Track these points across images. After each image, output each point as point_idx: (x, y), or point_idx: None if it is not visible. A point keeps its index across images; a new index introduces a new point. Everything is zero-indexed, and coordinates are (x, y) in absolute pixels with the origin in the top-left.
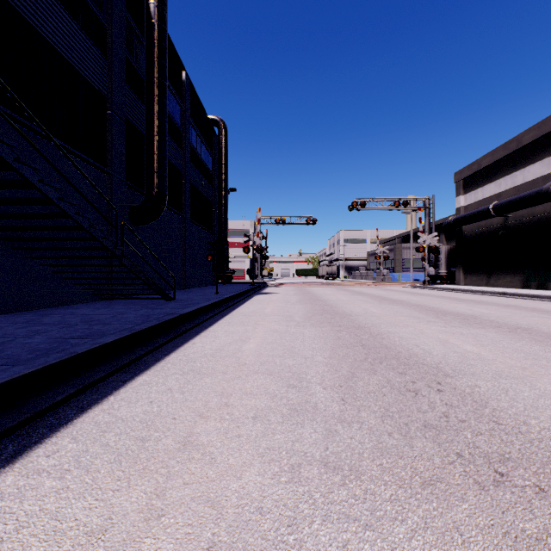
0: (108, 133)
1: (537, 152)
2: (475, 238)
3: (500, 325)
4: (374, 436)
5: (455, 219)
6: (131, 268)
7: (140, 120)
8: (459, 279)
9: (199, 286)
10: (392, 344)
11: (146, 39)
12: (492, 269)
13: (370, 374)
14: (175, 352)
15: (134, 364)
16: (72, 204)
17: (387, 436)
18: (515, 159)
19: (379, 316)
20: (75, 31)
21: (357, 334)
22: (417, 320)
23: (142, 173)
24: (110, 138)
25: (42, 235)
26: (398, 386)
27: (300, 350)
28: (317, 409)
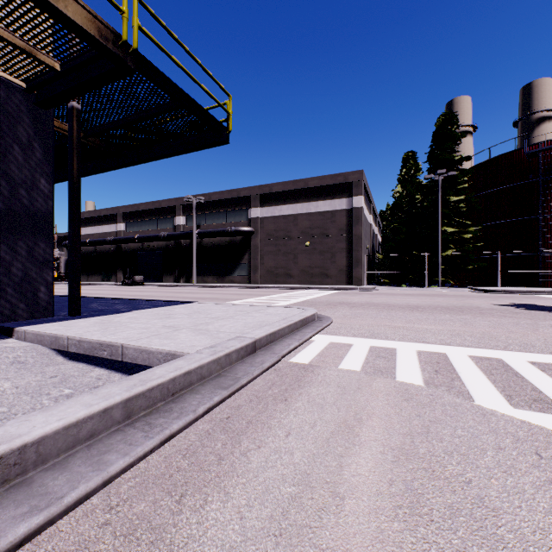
0: None
1: (107, 221)
2: (82, 255)
3: None
4: None
5: None
6: None
7: None
8: None
9: None
10: None
11: None
12: (90, 273)
13: None
14: None
15: None
16: None
17: None
18: (99, 220)
19: None
20: None
21: None
22: None
23: None
24: None
25: None
26: None
27: None
28: None
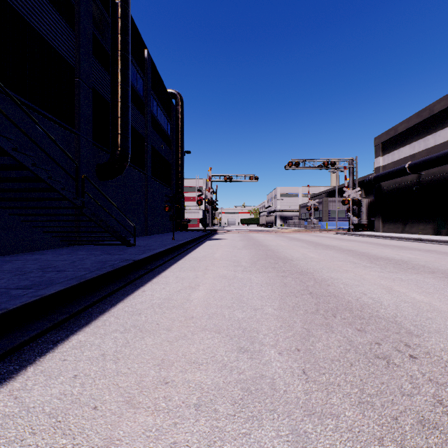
0: (76, 98)
1: (447, 119)
2: (392, 192)
3: (433, 270)
4: (360, 445)
5: (375, 177)
6: (92, 217)
7: (106, 89)
8: (378, 227)
9: (159, 233)
10: (339, 292)
11: (111, 17)
12: (407, 219)
13: (327, 331)
14: (122, 302)
15: (76, 318)
16: (28, 155)
17: (379, 447)
18: (427, 125)
19: (318, 261)
20: (44, 4)
21: (302, 280)
22: (354, 265)
23: (108, 135)
24: (78, 102)
25: (11, 187)
26: (363, 351)
27: (248, 300)
28: (275, 389)
